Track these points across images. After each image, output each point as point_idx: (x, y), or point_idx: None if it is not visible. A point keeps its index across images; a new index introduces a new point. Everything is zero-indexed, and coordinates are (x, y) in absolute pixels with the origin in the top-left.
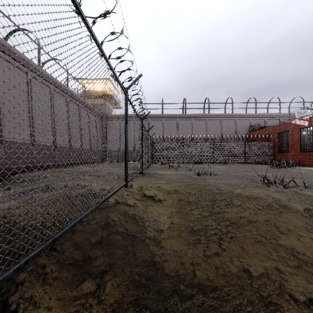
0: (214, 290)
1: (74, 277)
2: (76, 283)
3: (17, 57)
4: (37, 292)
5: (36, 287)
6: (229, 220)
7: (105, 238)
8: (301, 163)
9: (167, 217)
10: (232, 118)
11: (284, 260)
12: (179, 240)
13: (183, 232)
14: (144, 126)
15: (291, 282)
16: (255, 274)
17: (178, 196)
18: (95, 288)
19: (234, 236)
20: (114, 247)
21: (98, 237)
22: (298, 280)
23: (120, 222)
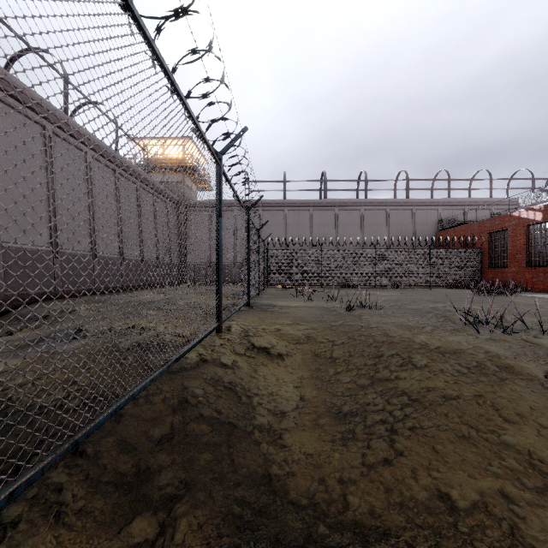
0: (384, 537)
1: (117, 509)
2: (120, 522)
3: (26, 99)
4: (43, 542)
5: (41, 533)
6: (407, 395)
7: (179, 430)
8: (530, 286)
9: (292, 388)
10: (407, 206)
11: (516, 476)
12: (316, 432)
13: (322, 416)
14: (251, 221)
15: (533, 523)
16: (462, 504)
17: (313, 348)
18: (155, 533)
19: (417, 426)
20: (194, 448)
21: (165, 428)
22: (546, 519)
23: (206, 399)
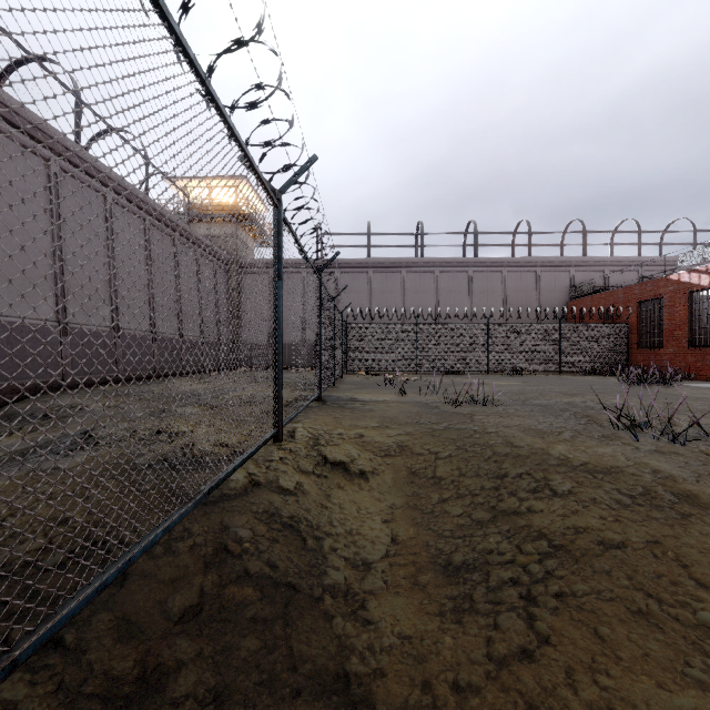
0: None
1: None
2: None
3: (23, 124)
4: None
5: None
6: (546, 538)
7: (212, 597)
8: (693, 372)
9: (380, 523)
10: (530, 267)
11: None
12: (416, 598)
13: (424, 570)
14: (324, 286)
15: None
16: None
17: (409, 464)
18: None
19: (567, 592)
20: (233, 628)
21: (191, 595)
22: None
23: (255, 545)
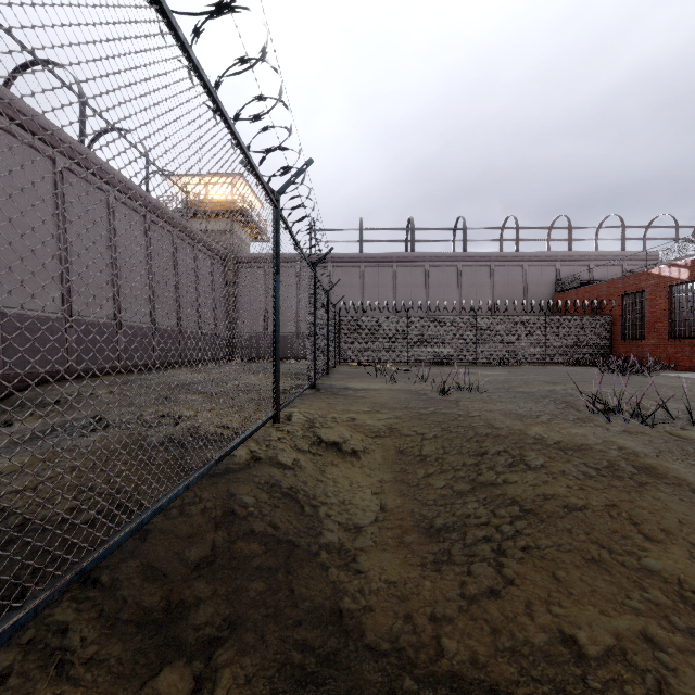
0: (490, 694)
1: (139, 656)
2: (143, 674)
3: (31, 125)
4: None
5: (38, 690)
6: (518, 504)
7: (223, 550)
8: (673, 363)
9: (370, 495)
10: (517, 262)
11: (663, 612)
12: (401, 553)
13: (409, 531)
14: (318, 280)
15: (687, 677)
16: (592, 650)
17: (398, 443)
18: (189, 689)
19: (532, 545)
20: (242, 574)
21: (205, 548)
22: None
23: (258, 509)
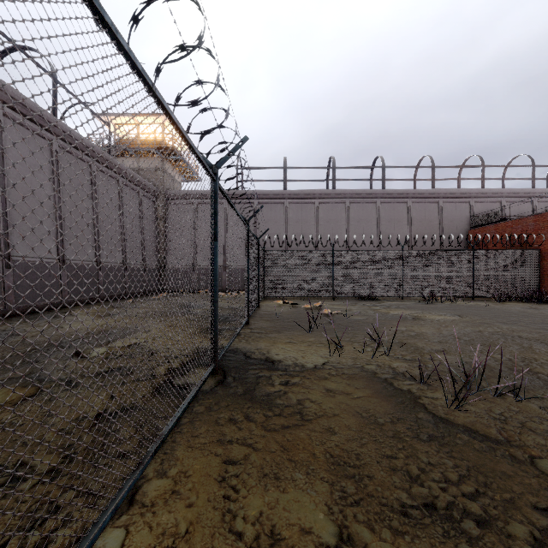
0: None
1: None
2: None
3: None
4: None
5: None
6: None
7: None
8: None
9: None
10: (433, 198)
11: None
12: None
13: None
14: (227, 198)
15: None
16: None
17: None
18: None
19: None
20: None
21: None
22: None
23: None
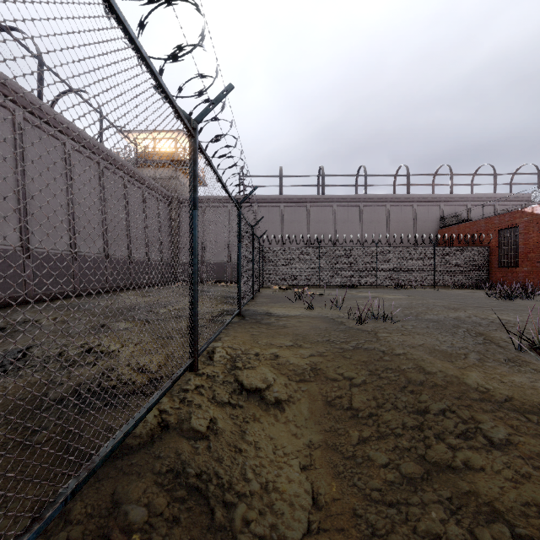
0: None
1: None
2: None
3: None
4: None
5: None
6: (505, 520)
7: None
8: None
9: (298, 471)
10: (408, 202)
11: None
12: None
13: None
14: (244, 217)
15: None
16: None
17: (324, 391)
18: None
19: None
20: None
21: None
22: None
23: (147, 536)
